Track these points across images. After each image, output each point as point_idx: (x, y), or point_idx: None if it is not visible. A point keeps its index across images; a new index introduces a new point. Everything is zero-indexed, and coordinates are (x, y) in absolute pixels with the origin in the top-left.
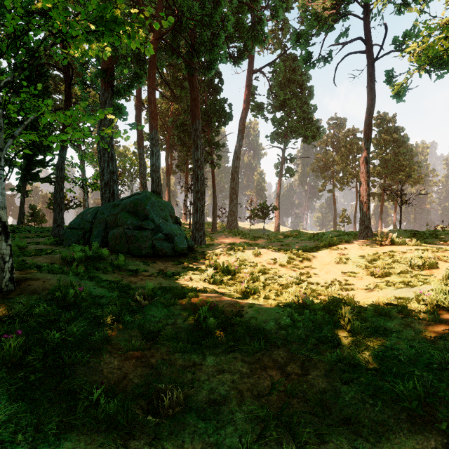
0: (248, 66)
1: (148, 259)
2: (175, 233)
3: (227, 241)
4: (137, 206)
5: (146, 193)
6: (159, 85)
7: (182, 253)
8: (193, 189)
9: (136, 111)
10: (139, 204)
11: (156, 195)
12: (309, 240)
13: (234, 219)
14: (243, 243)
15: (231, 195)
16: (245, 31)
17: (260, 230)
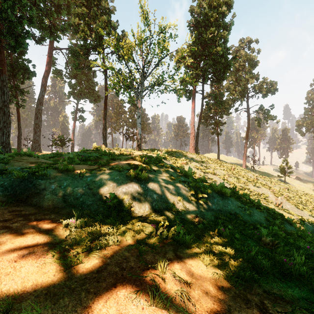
0: (50, 43)
1: None
2: None
3: None
4: None
5: None
6: None
7: None
8: (1, 120)
9: None
10: None
11: None
12: None
13: (38, 146)
14: None
15: (35, 128)
16: (44, 27)
17: None
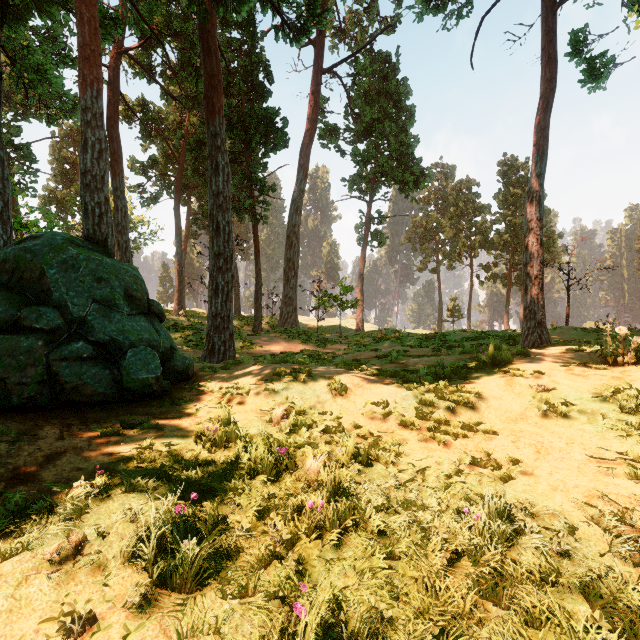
0: (315, 60)
1: (28, 417)
2: (129, 339)
3: (278, 349)
4: (20, 268)
5: (54, 236)
6: (160, 76)
7: (144, 393)
8: (210, 249)
9: (108, 108)
10: (26, 263)
11: (92, 245)
12: (425, 347)
13: (292, 311)
14: (307, 352)
15: (286, 271)
16: None
17: (333, 328)
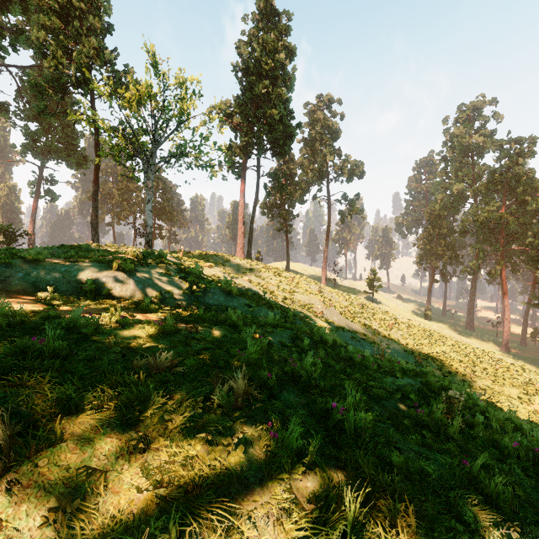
0: None
1: None
2: None
3: None
4: None
5: None
6: None
7: None
8: None
9: None
10: None
11: None
12: None
13: None
14: None
15: None
16: None
17: None
